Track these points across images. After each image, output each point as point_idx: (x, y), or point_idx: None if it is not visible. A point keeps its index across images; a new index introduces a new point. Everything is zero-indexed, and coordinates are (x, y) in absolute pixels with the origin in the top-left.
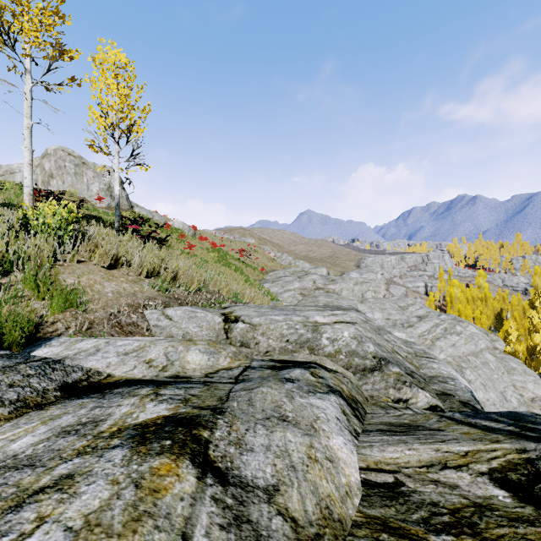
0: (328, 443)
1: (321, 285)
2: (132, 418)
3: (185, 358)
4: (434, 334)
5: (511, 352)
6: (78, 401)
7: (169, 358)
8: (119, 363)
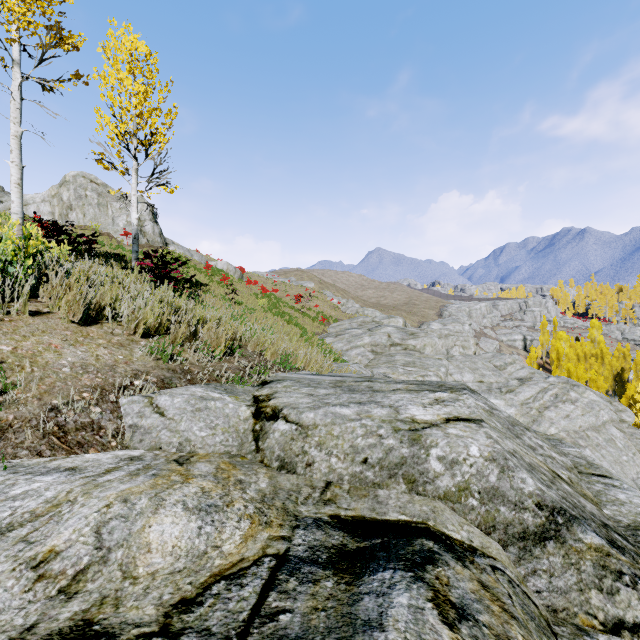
0: None
1: (398, 340)
2: None
3: (143, 535)
4: (541, 401)
5: (639, 425)
6: None
7: (102, 541)
8: None
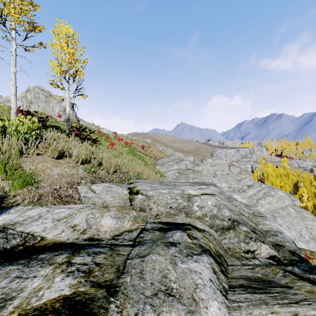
0: (207, 315)
1: (190, 167)
2: (37, 297)
3: (100, 223)
4: (257, 196)
5: (304, 207)
6: (7, 267)
7: (88, 223)
8: (52, 227)
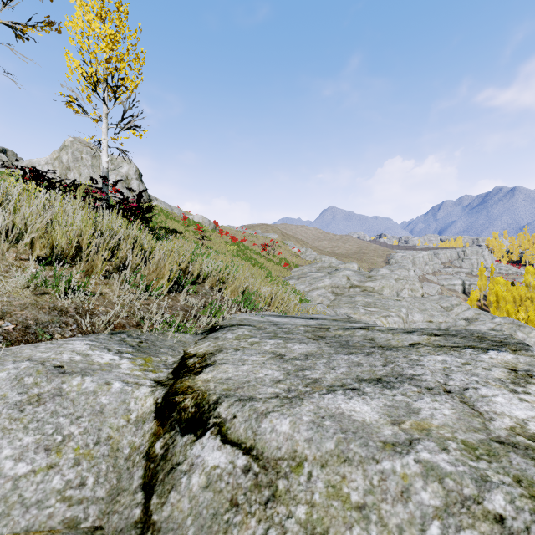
0: None
1: (356, 282)
2: None
3: None
4: None
5: None
6: None
7: None
8: None
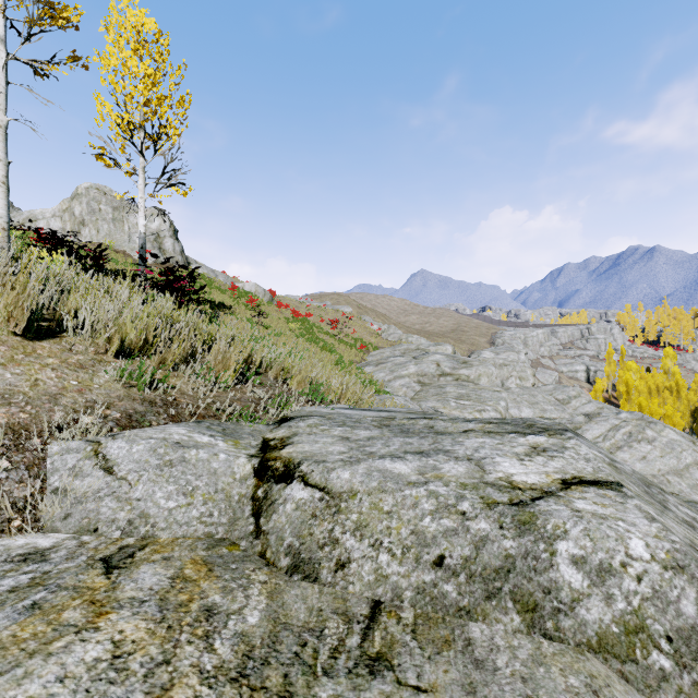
0: None
1: (448, 369)
2: None
3: None
4: (612, 441)
5: None
6: None
7: None
8: None
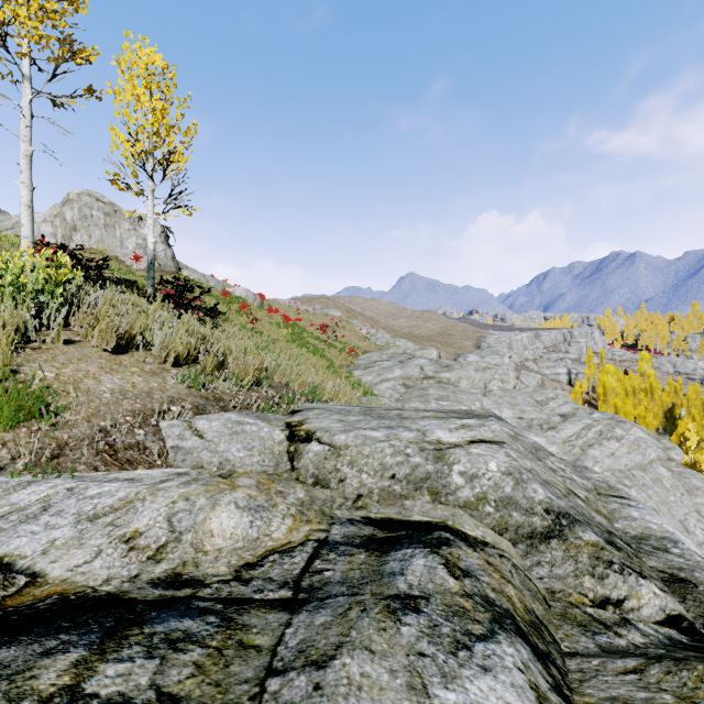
0: None
1: (431, 372)
2: None
3: (206, 525)
4: (584, 439)
5: (690, 464)
6: None
7: (174, 527)
8: (71, 541)
